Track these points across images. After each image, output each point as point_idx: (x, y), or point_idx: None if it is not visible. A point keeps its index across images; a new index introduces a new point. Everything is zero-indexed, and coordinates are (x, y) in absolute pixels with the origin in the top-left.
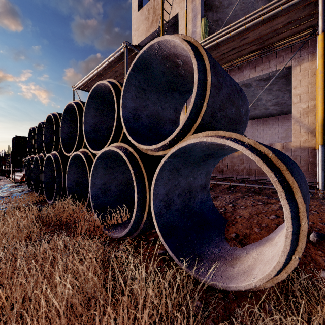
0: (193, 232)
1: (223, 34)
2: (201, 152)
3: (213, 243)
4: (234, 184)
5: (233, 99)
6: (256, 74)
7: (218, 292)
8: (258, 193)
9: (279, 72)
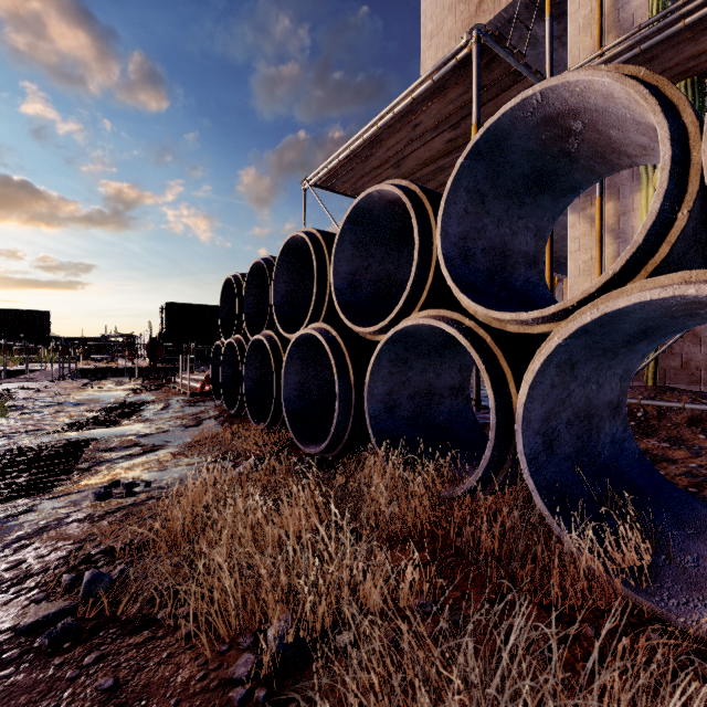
0: None
1: None
2: None
3: None
4: None
5: None
6: None
7: None
8: None
9: None
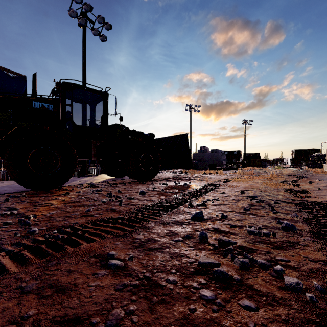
0: None
1: None
2: None
3: None
4: None
5: None
6: None
7: None
8: None
9: None
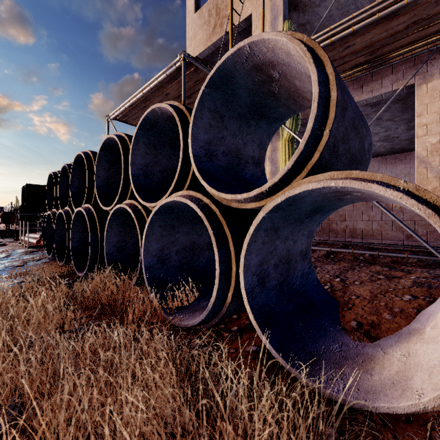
0: (298, 320)
1: (320, 41)
2: (311, 203)
3: (328, 336)
4: (336, 250)
5: (357, 127)
6: (363, 97)
7: (356, 413)
8: (372, 263)
9: (397, 94)
